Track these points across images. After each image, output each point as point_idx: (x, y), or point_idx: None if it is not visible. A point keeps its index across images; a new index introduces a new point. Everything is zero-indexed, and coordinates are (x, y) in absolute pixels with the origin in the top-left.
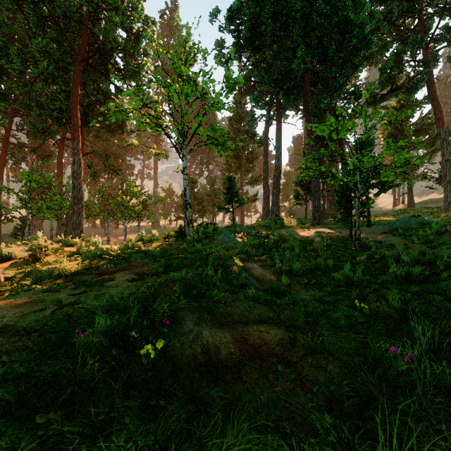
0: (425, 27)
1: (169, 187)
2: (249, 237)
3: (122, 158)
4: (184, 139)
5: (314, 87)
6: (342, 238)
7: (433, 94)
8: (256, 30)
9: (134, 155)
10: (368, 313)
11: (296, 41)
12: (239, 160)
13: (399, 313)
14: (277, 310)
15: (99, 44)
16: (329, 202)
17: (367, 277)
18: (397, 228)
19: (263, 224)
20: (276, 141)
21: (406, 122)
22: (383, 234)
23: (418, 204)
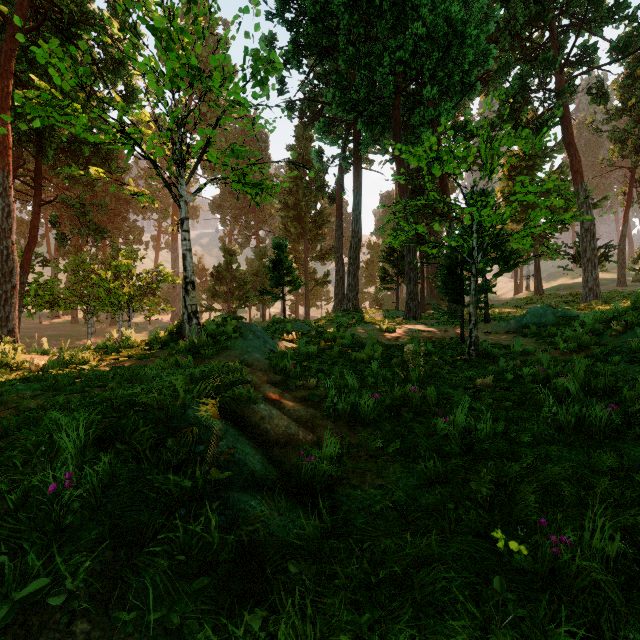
0: (560, 42)
1: (199, 262)
2: (301, 340)
3: (121, 215)
4: (183, 168)
5: (409, 116)
6: (450, 341)
7: (569, 137)
8: (324, 24)
9: (142, 212)
10: (529, 569)
11: (382, 44)
12: (302, 223)
13: (619, 578)
14: (276, 582)
15: (44, 5)
16: (430, 287)
17: (502, 426)
18: (527, 325)
19: (332, 318)
20: (354, 194)
21: (532, 176)
22: (508, 334)
23: (547, 291)
